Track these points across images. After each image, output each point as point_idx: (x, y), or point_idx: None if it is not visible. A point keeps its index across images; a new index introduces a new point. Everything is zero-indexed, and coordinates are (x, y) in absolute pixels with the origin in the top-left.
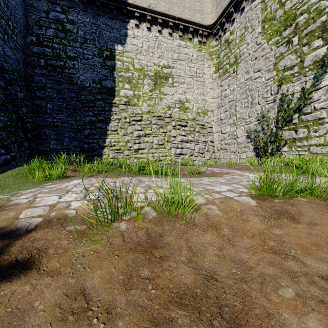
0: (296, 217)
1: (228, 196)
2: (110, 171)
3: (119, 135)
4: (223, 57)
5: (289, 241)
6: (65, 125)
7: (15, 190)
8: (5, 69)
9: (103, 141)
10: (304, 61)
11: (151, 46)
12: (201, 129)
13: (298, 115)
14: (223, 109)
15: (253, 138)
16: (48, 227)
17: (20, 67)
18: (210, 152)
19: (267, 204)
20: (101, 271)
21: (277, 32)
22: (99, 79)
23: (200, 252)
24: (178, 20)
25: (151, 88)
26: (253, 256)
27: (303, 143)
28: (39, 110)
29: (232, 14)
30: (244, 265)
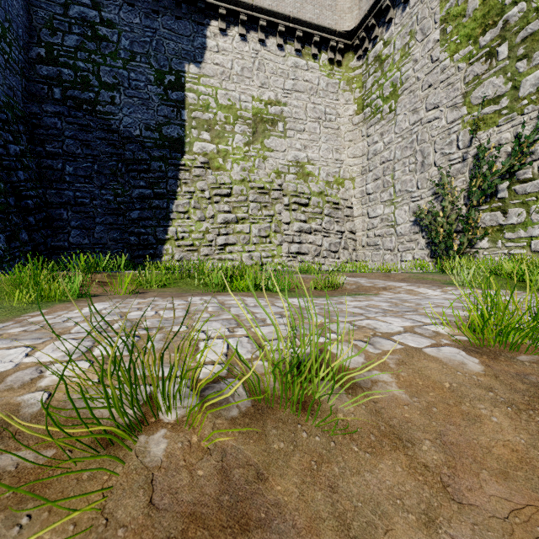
0: None
1: (410, 345)
2: (172, 284)
3: (192, 220)
4: (372, 86)
5: None
6: (96, 203)
7: None
8: None
9: (163, 230)
10: (520, 87)
11: (247, 67)
12: (334, 211)
13: (507, 183)
14: (371, 176)
15: (425, 225)
16: None
17: (17, 101)
18: (349, 251)
19: (507, 369)
20: None
21: (469, 37)
22: (157, 124)
23: None
24: (294, 23)
25: (248, 139)
26: None
27: (517, 234)
28: (51, 177)
29: (387, 10)
30: None
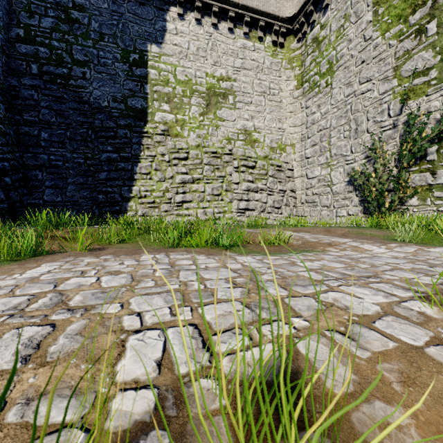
0: None
1: (404, 340)
2: (131, 239)
3: (153, 181)
4: (310, 64)
5: None
6: (69, 165)
7: None
8: None
9: (128, 189)
10: None
11: (202, 47)
12: (277, 173)
13: (436, 147)
14: (309, 142)
15: (358, 184)
16: None
17: None
18: (290, 207)
19: None
20: None
21: (400, 17)
22: (123, 96)
23: None
24: (243, 9)
25: (203, 110)
26: None
27: None
28: (28, 142)
29: None
30: None
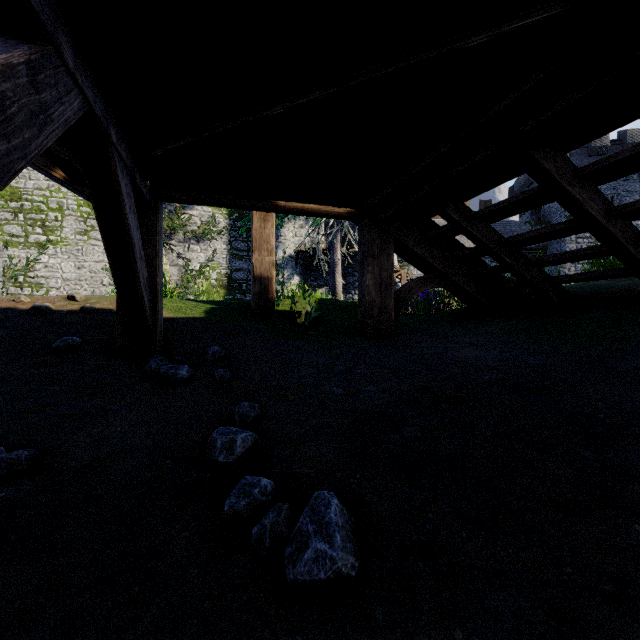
0: None
1: None
2: None
3: None
4: None
5: None
6: None
7: None
8: None
9: None
10: (30, 237)
11: None
12: None
13: (24, 276)
14: None
15: None
16: None
17: None
18: None
19: None
20: None
21: (3, 197)
22: None
23: None
24: None
25: None
26: None
27: None
28: None
29: None
30: None
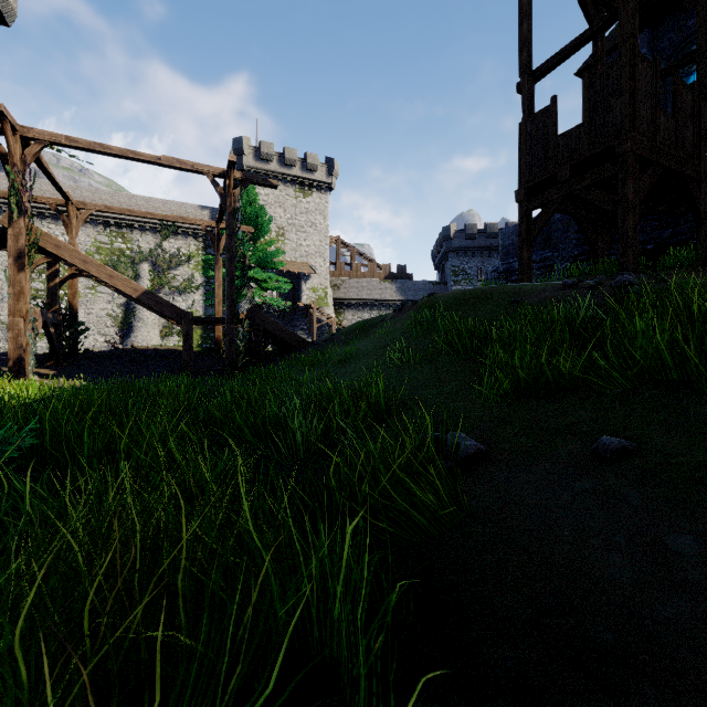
0: None
1: None
2: None
3: None
4: None
5: None
6: None
7: None
8: None
9: None
10: None
11: None
12: None
13: None
14: None
15: (5, 328)
16: None
17: None
18: None
19: None
20: None
21: None
22: None
23: None
24: None
25: None
26: None
27: None
28: None
29: None
30: None
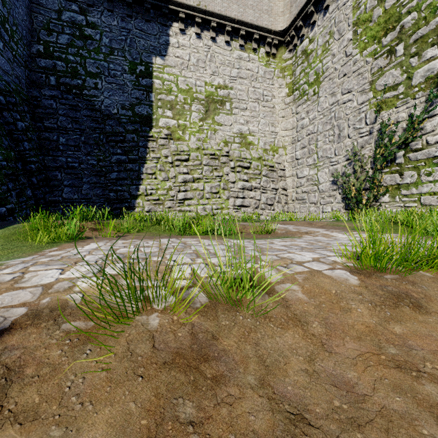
0: (422, 304)
1: (314, 268)
2: (145, 230)
3: (158, 180)
4: (300, 74)
5: (418, 345)
6: (83, 167)
7: (1, 259)
8: (0, 89)
9: (135, 188)
10: (413, 77)
11: (201, 59)
12: (270, 172)
13: (403, 152)
14: (299, 145)
15: (341, 184)
16: (33, 325)
17: (22, 87)
18: (282, 204)
19: (375, 283)
20: (111, 410)
21: (374, 38)
22: (131, 104)
23: (277, 367)
24: (238, 24)
25: (202, 116)
26: (365, 374)
27: (410, 191)
28: (48, 146)
29: (312, 14)
30: (352, 391)
